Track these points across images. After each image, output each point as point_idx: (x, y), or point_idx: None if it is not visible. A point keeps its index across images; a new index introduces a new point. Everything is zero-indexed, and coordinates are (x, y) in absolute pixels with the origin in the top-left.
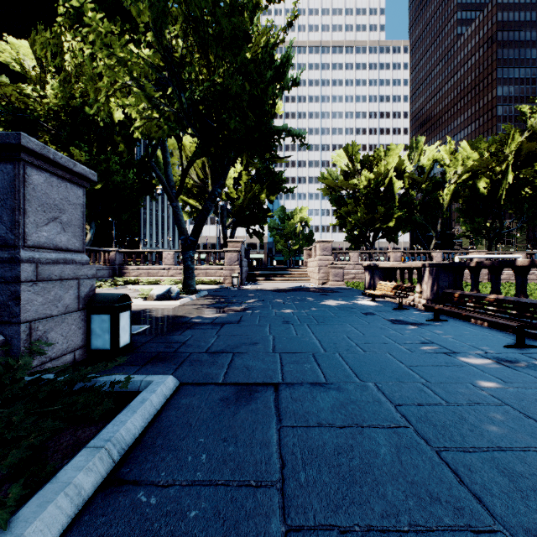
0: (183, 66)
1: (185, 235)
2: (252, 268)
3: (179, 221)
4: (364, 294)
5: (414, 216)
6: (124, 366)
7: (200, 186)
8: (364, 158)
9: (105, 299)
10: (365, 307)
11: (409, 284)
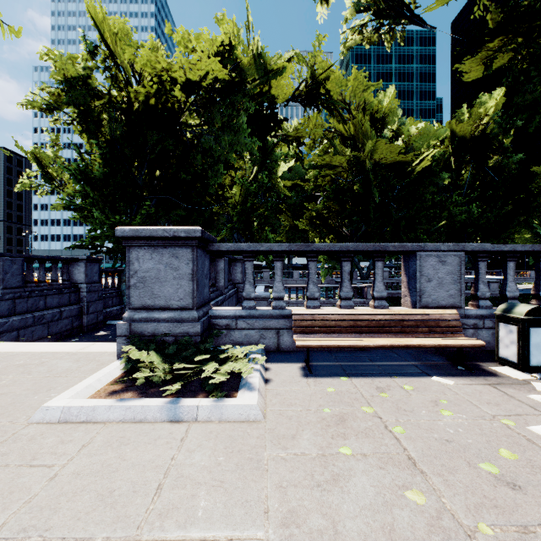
0: None
1: None
2: None
3: None
4: None
5: None
6: None
7: None
8: None
9: None
10: None
11: None
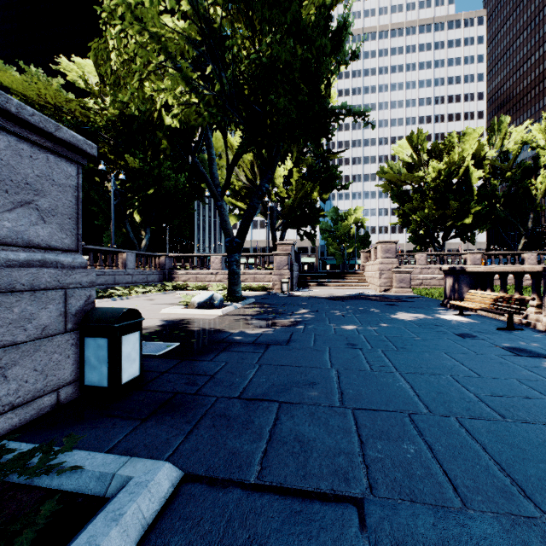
0: (226, 48)
1: (230, 236)
2: (303, 273)
3: (224, 221)
4: (444, 305)
5: (496, 210)
6: (117, 419)
7: (248, 188)
8: (432, 146)
9: (102, 317)
10: (455, 324)
11: (516, 294)
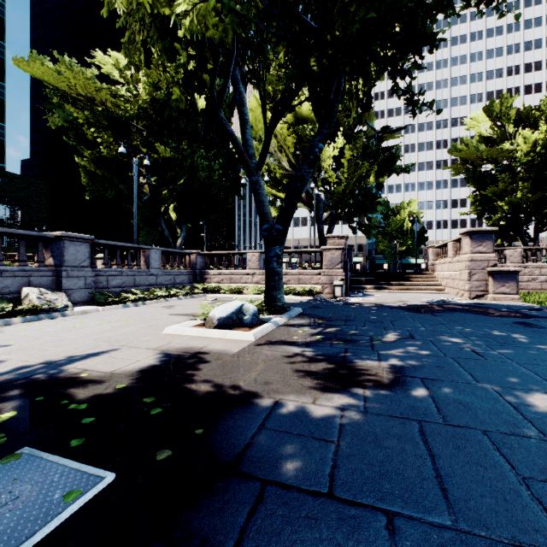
0: None
1: (268, 223)
2: (355, 273)
3: (260, 203)
4: None
5: None
6: None
7: (290, 176)
8: (522, 113)
9: None
10: None
11: None
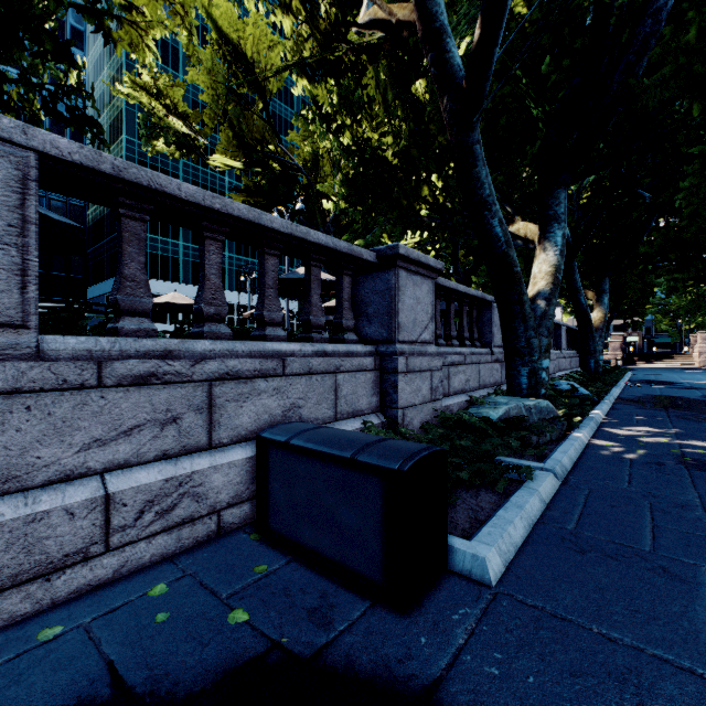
0: None
1: None
2: (628, 354)
3: None
4: None
5: None
6: None
7: None
8: None
9: (607, 361)
10: None
11: None
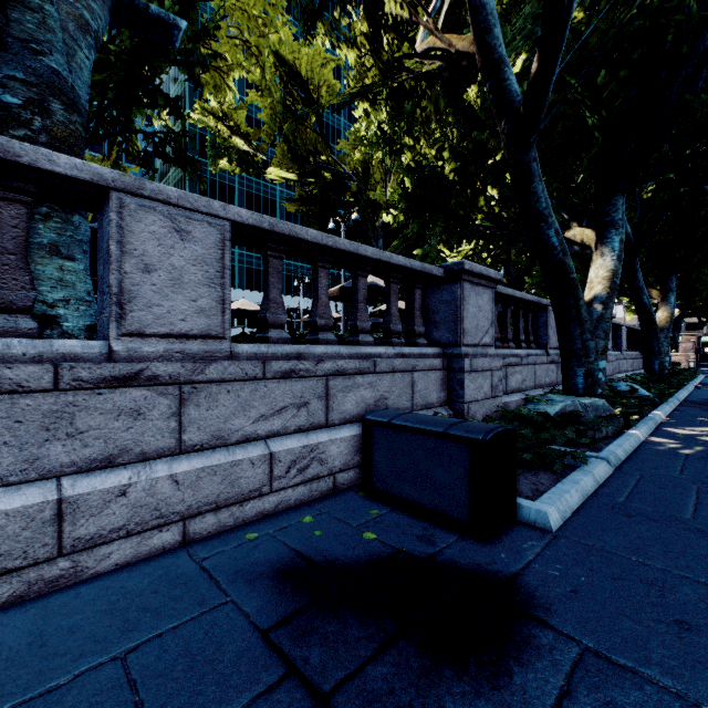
0: None
1: None
2: (703, 355)
3: None
4: None
5: None
6: None
7: None
8: None
9: (676, 362)
10: None
11: None
